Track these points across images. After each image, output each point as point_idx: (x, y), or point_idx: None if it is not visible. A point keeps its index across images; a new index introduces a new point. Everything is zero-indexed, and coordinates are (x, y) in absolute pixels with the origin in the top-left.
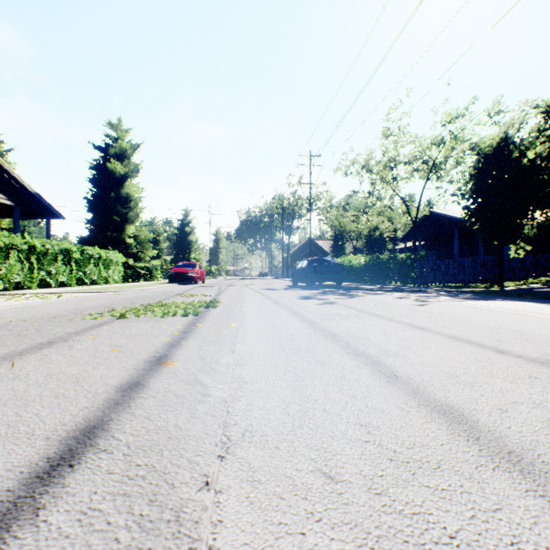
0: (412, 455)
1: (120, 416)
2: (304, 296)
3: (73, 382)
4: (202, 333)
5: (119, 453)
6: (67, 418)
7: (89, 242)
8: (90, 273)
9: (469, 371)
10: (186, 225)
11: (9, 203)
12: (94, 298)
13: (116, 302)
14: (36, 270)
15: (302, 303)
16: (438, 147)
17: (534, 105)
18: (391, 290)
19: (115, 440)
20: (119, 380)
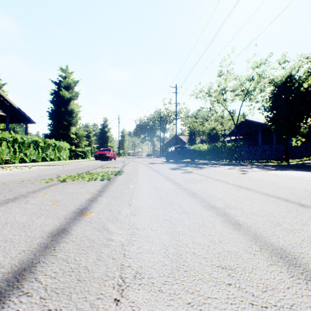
0: (268, 300)
1: (46, 259)
2: (173, 167)
3: (20, 229)
4: (111, 192)
5: (36, 296)
6: (6, 261)
7: (50, 137)
8: (50, 154)
9: (287, 220)
10: (105, 127)
11: (3, 114)
12: (50, 169)
13: (62, 171)
14: (18, 152)
15: (172, 172)
16: (250, 82)
17: (306, 57)
18: (223, 164)
19: (37, 282)
20: (52, 227)
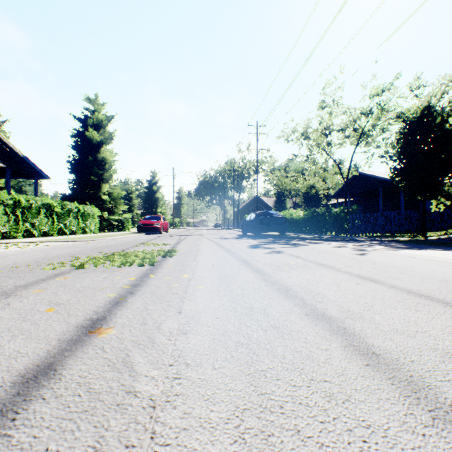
0: None
1: None
2: (253, 245)
3: None
4: (152, 287)
5: None
6: None
7: (71, 198)
8: (70, 225)
9: None
10: (153, 185)
11: (2, 165)
12: (66, 247)
13: (84, 250)
14: (21, 222)
15: (251, 252)
16: (367, 116)
17: (451, 79)
18: (329, 240)
19: None
20: (29, 360)
